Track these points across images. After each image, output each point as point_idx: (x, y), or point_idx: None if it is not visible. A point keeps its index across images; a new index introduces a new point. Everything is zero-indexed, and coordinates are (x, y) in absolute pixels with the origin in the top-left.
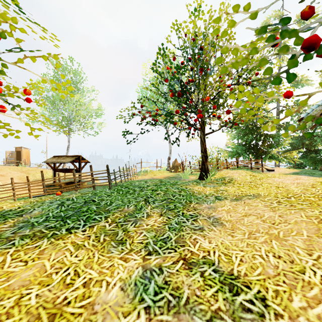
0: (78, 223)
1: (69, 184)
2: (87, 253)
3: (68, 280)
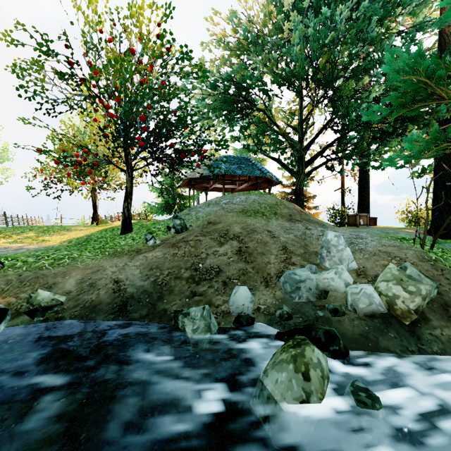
0: None
1: None
2: None
3: None
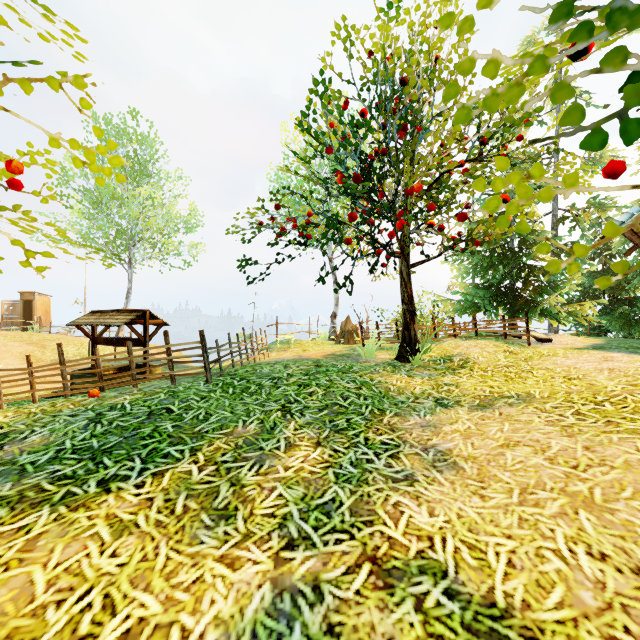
0: (129, 466)
1: (124, 370)
2: (142, 545)
3: (84, 627)
